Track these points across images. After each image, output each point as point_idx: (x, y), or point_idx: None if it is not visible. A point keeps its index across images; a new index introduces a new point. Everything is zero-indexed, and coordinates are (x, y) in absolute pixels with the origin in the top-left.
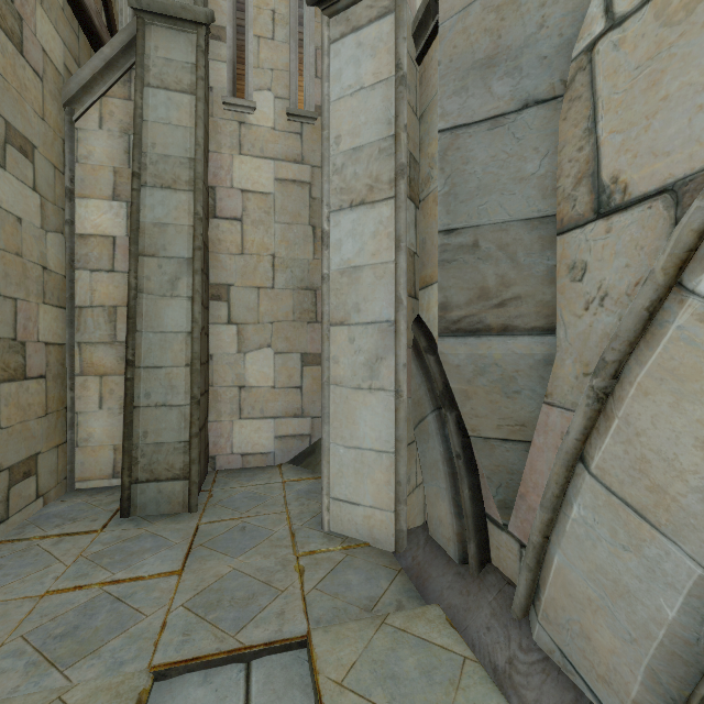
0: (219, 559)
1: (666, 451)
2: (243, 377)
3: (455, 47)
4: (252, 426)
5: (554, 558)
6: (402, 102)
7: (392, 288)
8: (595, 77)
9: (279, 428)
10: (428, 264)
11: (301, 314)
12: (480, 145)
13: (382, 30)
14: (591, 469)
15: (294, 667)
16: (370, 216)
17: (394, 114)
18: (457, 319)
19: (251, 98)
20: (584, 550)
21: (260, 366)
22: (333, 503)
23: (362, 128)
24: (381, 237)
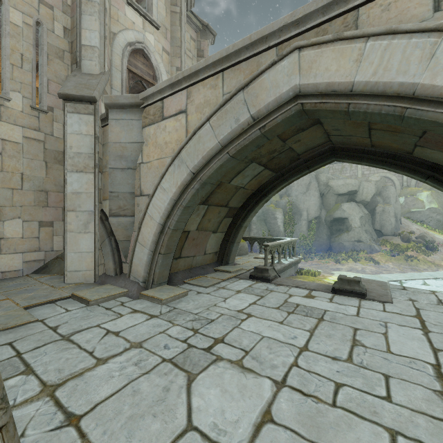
0: (23, 295)
1: (145, 235)
2: (3, 233)
3: (113, 150)
4: (8, 257)
5: (133, 260)
6: (97, 145)
7: (93, 201)
8: (140, 170)
9: (26, 257)
10: (106, 193)
11: (39, 202)
12: (119, 174)
13: (90, 119)
14: (138, 241)
15: (69, 300)
16: (85, 176)
17: (94, 147)
18: (114, 213)
19: (8, 94)
20: (137, 256)
21: (13, 228)
22: (70, 273)
23: (82, 147)
24: (89, 184)
